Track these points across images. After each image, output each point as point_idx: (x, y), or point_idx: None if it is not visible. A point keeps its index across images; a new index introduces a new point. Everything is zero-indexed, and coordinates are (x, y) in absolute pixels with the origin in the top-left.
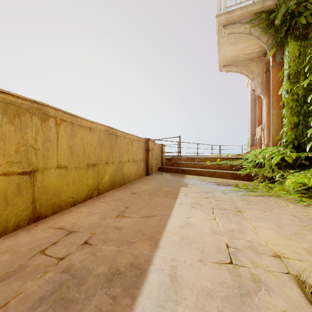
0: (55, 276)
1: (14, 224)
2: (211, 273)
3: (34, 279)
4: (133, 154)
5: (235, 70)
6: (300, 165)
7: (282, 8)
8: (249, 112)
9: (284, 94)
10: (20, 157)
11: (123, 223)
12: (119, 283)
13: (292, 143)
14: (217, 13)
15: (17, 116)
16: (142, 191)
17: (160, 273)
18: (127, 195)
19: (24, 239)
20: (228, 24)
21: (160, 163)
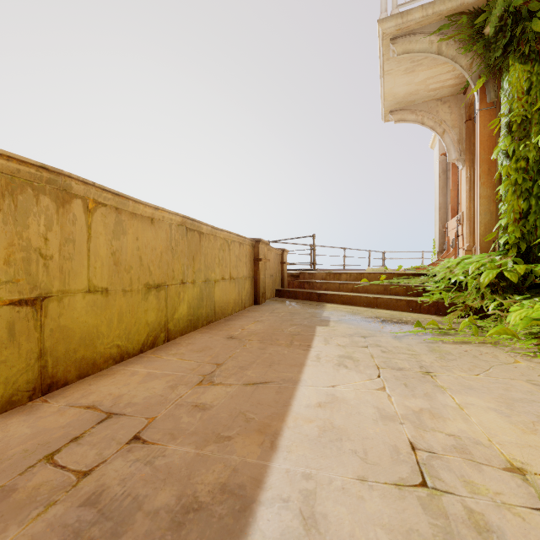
0: (68, 514)
1: (3, 400)
2: (385, 508)
3: (25, 521)
4: (232, 266)
5: (411, 118)
6: (531, 286)
7: (499, 4)
8: (436, 194)
9: (502, 160)
10: (15, 271)
11: (209, 397)
12: (196, 533)
13: (516, 247)
14: (380, 17)
15: (9, 194)
16: (247, 334)
17: (281, 507)
18: (220, 342)
19: (18, 429)
20: (401, 35)
21: (279, 282)
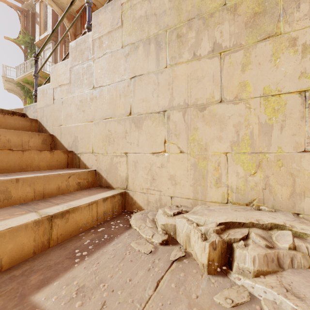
0: None
1: None
2: None
3: None
4: None
5: (13, 93)
6: None
7: (26, 87)
8: None
9: None
10: None
11: None
12: None
13: None
14: (2, 75)
15: None
16: None
17: None
18: None
19: None
20: (8, 80)
21: None
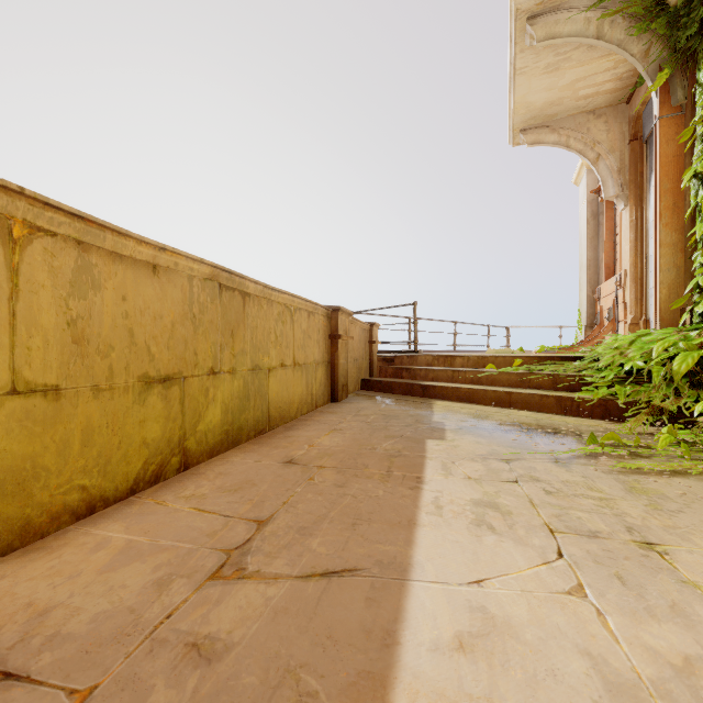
0: None
1: None
2: None
3: None
4: (296, 346)
5: (551, 140)
6: None
7: None
8: (583, 246)
9: (698, 189)
10: None
11: (228, 615)
12: None
13: None
14: None
15: None
16: (317, 455)
17: None
18: (272, 470)
19: None
20: (543, 12)
21: (367, 368)
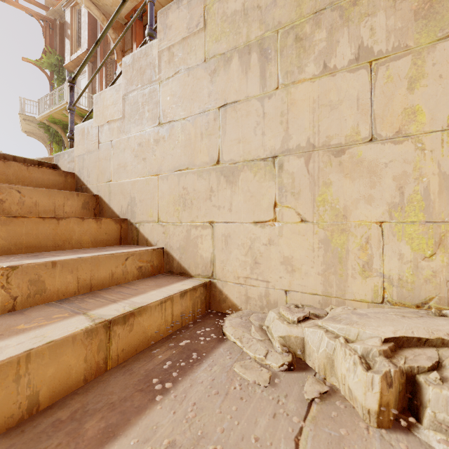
0: None
1: None
2: None
3: None
4: None
5: (34, 137)
6: None
7: (51, 129)
8: None
9: None
10: None
11: None
12: None
13: None
14: (19, 112)
15: None
16: None
17: None
18: None
19: None
20: (27, 119)
21: None
